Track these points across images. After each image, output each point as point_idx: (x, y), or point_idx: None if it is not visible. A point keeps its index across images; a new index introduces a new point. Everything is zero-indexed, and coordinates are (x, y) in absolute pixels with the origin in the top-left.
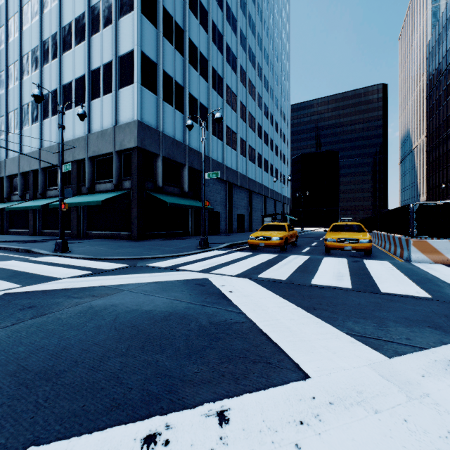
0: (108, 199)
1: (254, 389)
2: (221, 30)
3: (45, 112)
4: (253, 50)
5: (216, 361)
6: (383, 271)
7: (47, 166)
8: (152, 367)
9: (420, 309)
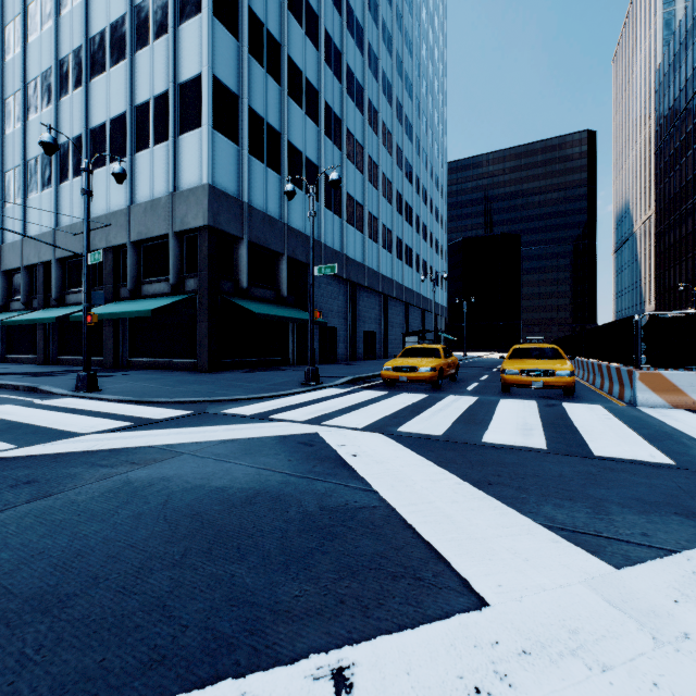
0: (162, 307)
1: (396, 627)
2: (339, 45)
3: (63, 172)
4: (389, 76)
5: (330, 576)
6: (595, 421)
7: (66, 257)
8: (223, 587)
9: (658, 483)
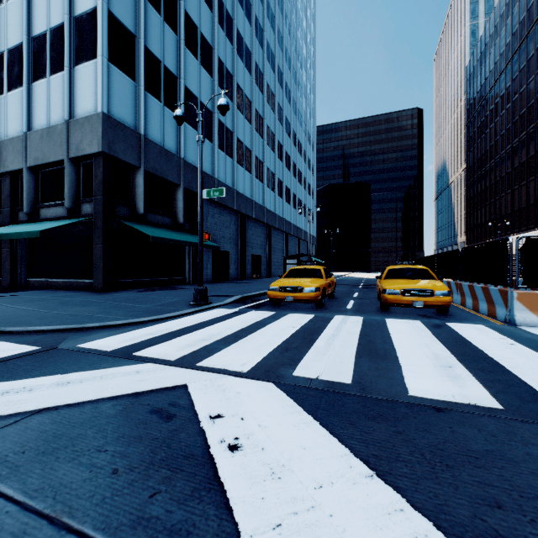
0: (60, 230)
1: None
2: (230, 12)
3: None
4: (272, 47)
5: None
6: (504, 349)
7: None
8: None
9: None
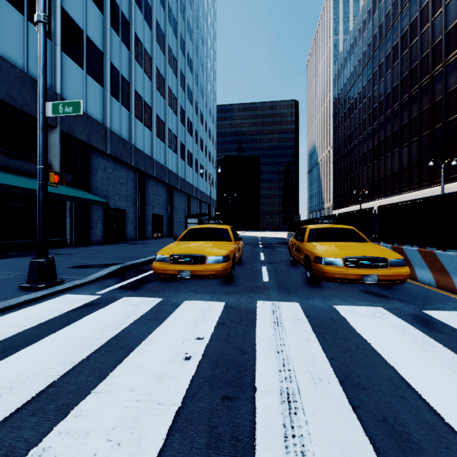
0: None
1: None
2: None
3: None
4: (174, 13)
5: None
6: None
7: None
8: None
9: None
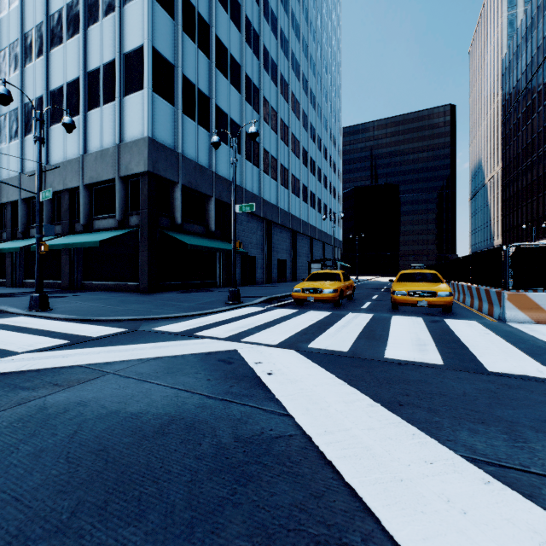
0: (110, 239)
1: None
2: (257, 29)
3: (27, 126)
4: (297, 57)
5: (241, 545)
6: (477, 336)
7: (30, 197)
8: None
9: None
